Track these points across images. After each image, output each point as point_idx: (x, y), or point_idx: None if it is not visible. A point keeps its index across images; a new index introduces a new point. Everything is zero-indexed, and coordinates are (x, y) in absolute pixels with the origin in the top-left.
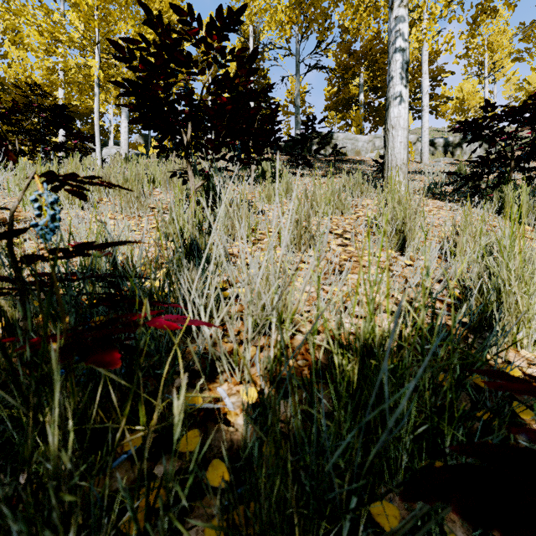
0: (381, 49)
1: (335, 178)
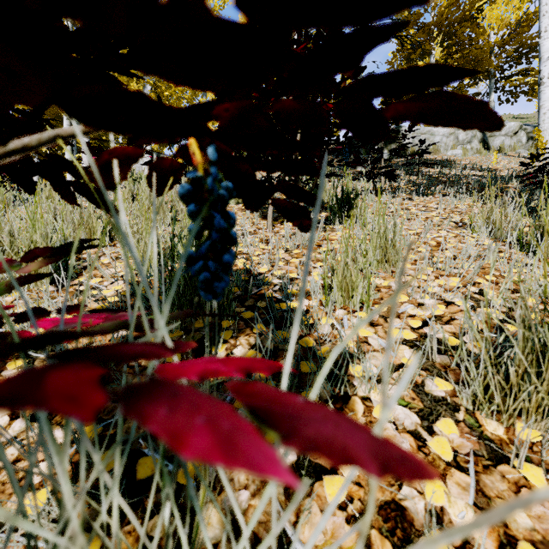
0: (461, 16)
1: (436, 196)
